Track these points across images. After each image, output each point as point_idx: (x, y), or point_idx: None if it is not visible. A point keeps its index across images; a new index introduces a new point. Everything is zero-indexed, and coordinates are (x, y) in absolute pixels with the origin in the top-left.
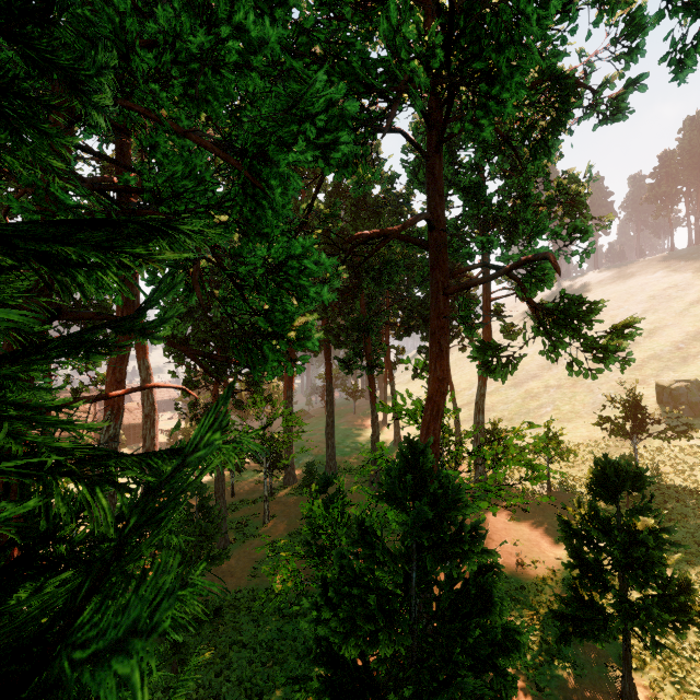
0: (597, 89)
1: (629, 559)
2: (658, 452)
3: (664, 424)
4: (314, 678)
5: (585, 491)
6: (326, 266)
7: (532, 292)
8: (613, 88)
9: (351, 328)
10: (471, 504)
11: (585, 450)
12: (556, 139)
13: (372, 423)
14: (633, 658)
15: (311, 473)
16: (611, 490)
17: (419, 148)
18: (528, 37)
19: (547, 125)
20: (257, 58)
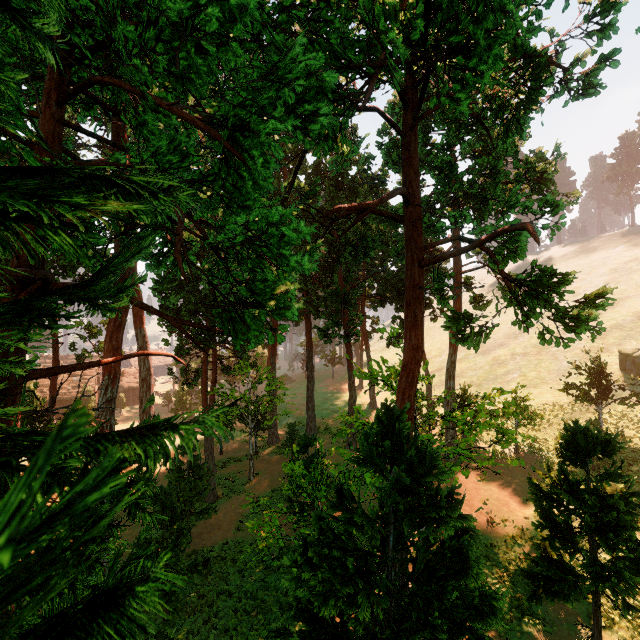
0: (568, 67)
1: (600, 523)
2: (622, 417)
3: (627, 391)
4: (294, 634)
5: (555, 455)
6: (305, 235)
7: (504, 264)
8: (583, 66)
9: (330, 300)
10: (448, 471)
11: (551, 414)
12: (526, 117)
13: (349, 388)
14: (602, 617)
15: (292, 433)
16: (581, 455)
17: (395, 126)
18: (509, 3)
19: (518, 103)
20: (236, 27)
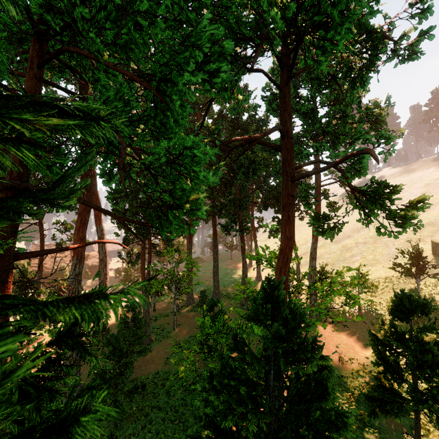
0: (397, 40)
1: (420, 362)
2: (434, 287)
3: (437, 268)
4: (204, 438)
5: (387, 314)
6: (210, 156)
7: (352, 179)
8: (408, 39)
9: (229, 205)
10: (313, 325)
11: (383, 285)
12: (367, 76)
13: (242, 266)
14: (421, 428)
15: (203, 297)
16: (406, 314)
17: (275, 82)
18: None
19: (361, 66)
20: (161, 8)
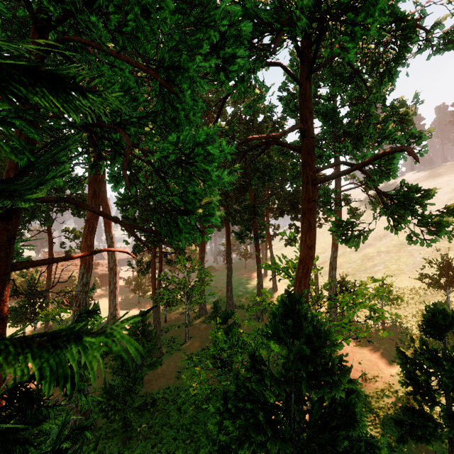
0: (430, 29)
1: None
2: None
3: None
4: None
5: (418, 330)
6: (226, 153)
7: (380, 182)
8: (442, 28)
9: (243, 211)
10: (339, 345)
11: (409, 296)
12: (395, 70)
13: (257, 276)
14: None
15: (216, 308)
16: (439, 330)
17: (294, 77)
18: None
19: (389, 59)
20: None
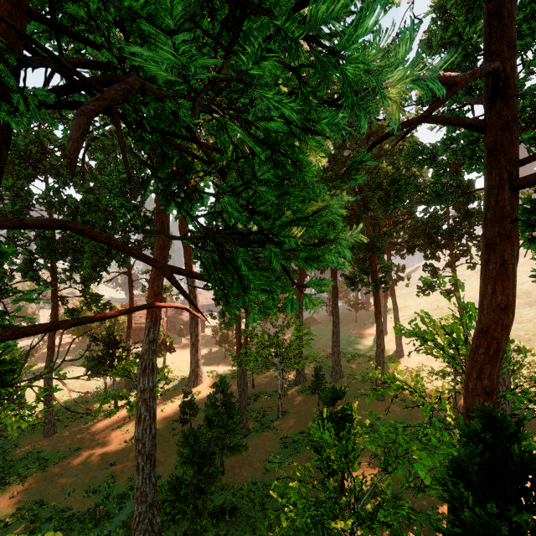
0: None
1: None
2: None
3: None
4: None
5: None
6: None
7: None
8: None
9: (357, 247)
10: None
11: None
12: None
13: (377, 337)
14: None
15: (318, 377)
16: None
17: None
18: None
19: None
20: None
